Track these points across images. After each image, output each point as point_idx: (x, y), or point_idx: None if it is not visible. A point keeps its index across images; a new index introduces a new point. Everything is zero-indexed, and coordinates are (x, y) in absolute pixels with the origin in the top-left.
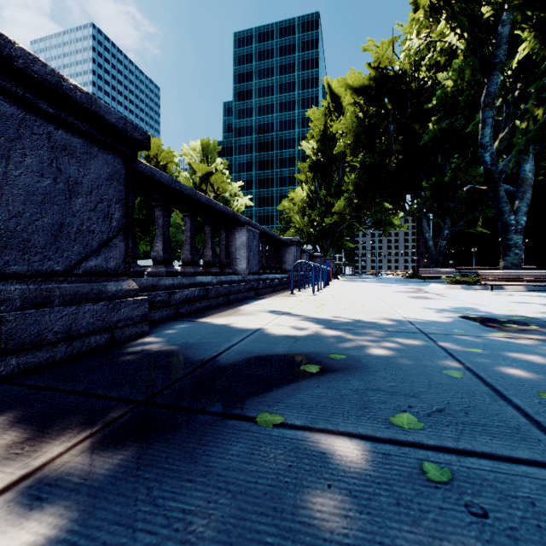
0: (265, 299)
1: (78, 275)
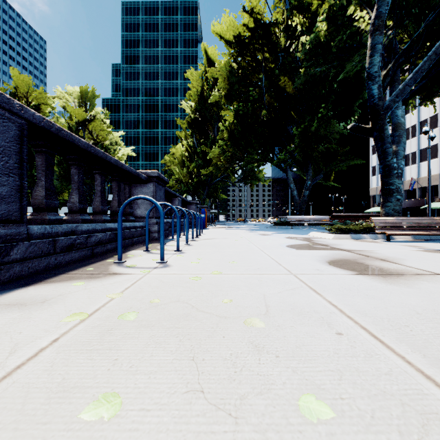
0: None
1: None
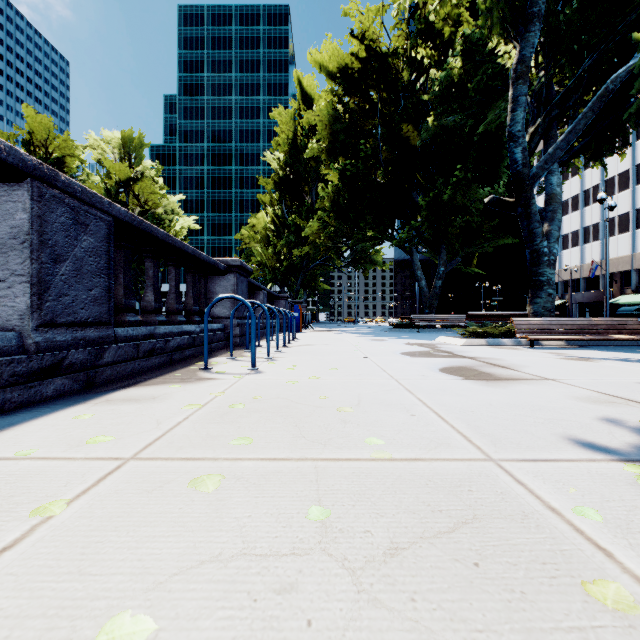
0: (81, 406)
1: None
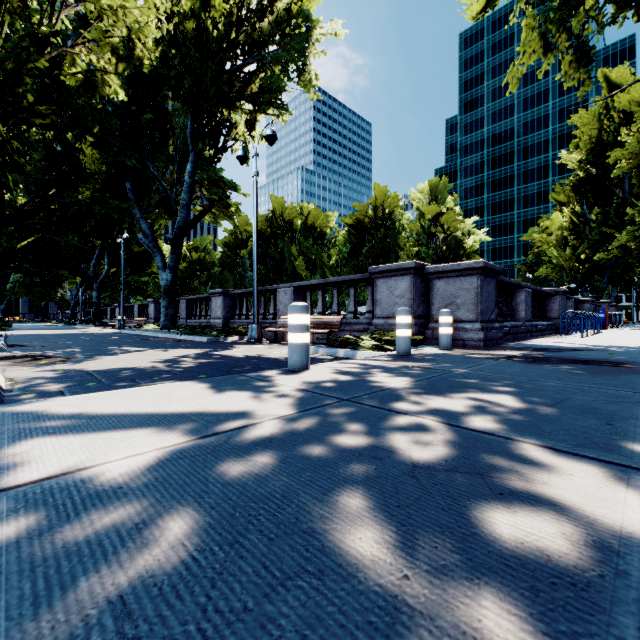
0: (540, 338)
1: (489, 321)
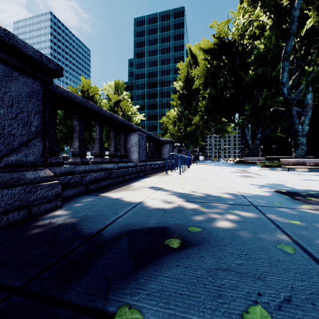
0: (149, 178)
1: None
